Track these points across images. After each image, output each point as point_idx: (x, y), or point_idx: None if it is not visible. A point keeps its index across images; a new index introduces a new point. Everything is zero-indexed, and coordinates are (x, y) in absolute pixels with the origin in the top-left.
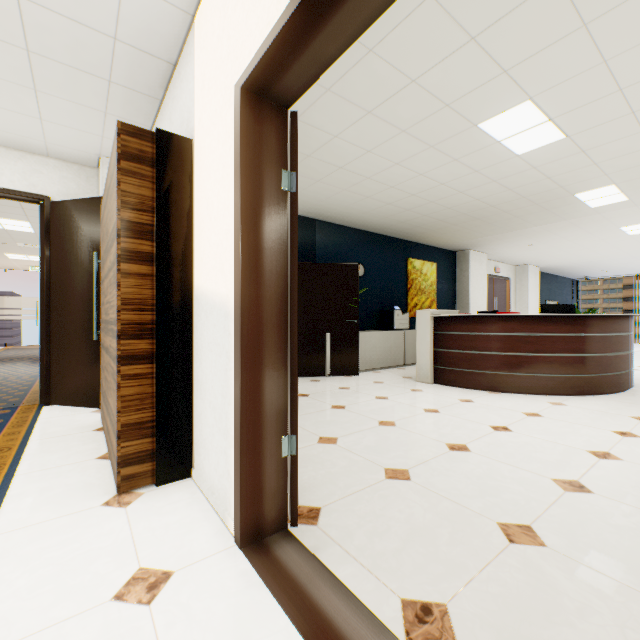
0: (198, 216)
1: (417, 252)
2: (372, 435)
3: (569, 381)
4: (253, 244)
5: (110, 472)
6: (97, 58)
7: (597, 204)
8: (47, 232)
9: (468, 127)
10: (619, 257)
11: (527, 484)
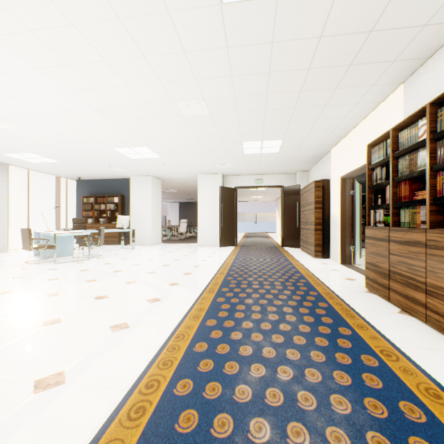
0: (331, 197)
1: None
2: None
3: None
4: (343, 207)
5: (310, 256)
6: (305, 159)
7: None
8: (283, 196)
9: None
10: None
11: None
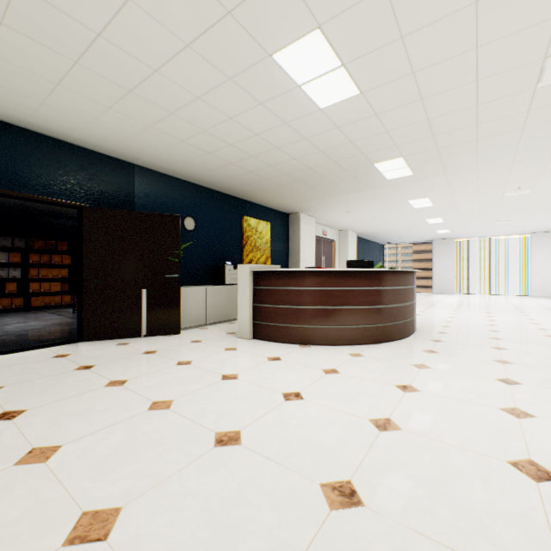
0: None
1: (253, 211)
2: (122, 432)
3: (368, 331)
4: None
5: None
6: None
7: (391, 176)
8: None
9: (263, 57)
10: (409, 227)
11: (286, 505)
